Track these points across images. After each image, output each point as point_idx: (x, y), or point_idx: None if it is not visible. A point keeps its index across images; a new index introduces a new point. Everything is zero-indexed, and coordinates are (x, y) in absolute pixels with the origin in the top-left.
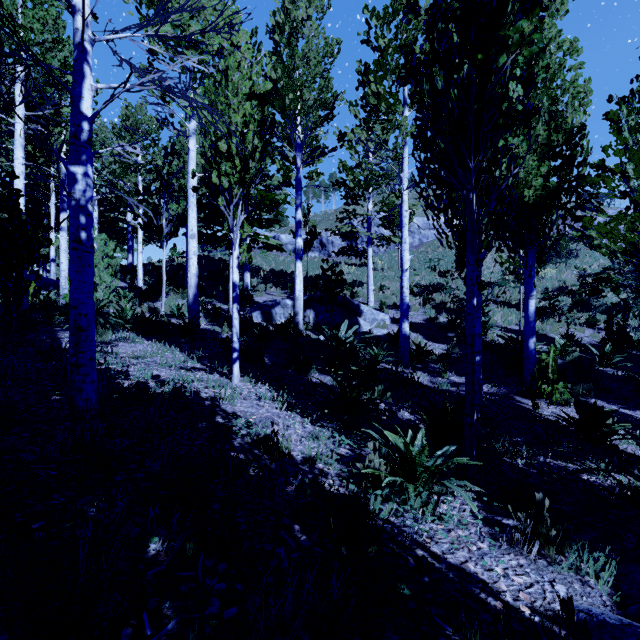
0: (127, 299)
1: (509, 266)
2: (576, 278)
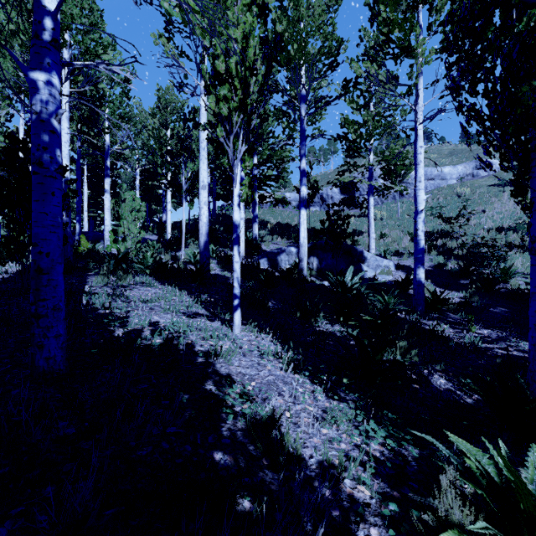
0: (155, 249)
1: None
2: None
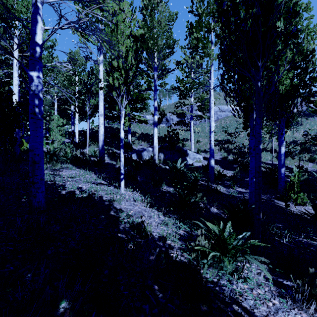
0: (70, 148)
1: (266, 129)
2: (302, 136)
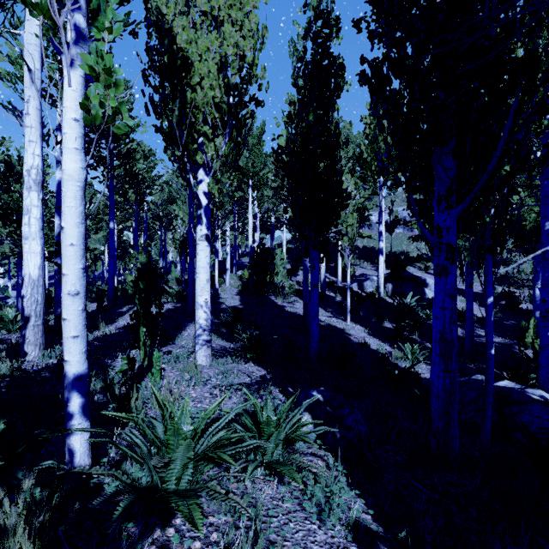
0: (284, 276)
1: None
2: None
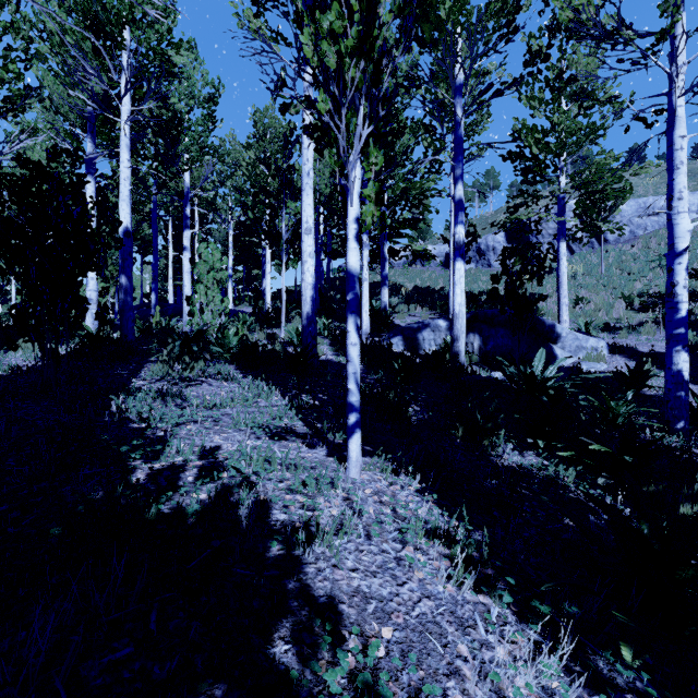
0: (247, 324)
1: None
2: None
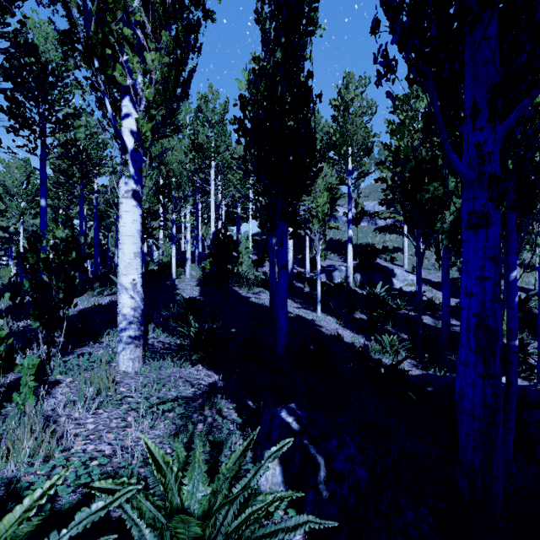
0: (249, 267)
1: None
2: None
